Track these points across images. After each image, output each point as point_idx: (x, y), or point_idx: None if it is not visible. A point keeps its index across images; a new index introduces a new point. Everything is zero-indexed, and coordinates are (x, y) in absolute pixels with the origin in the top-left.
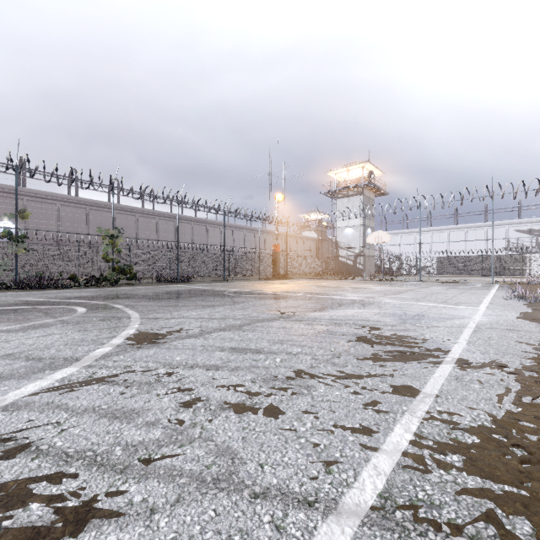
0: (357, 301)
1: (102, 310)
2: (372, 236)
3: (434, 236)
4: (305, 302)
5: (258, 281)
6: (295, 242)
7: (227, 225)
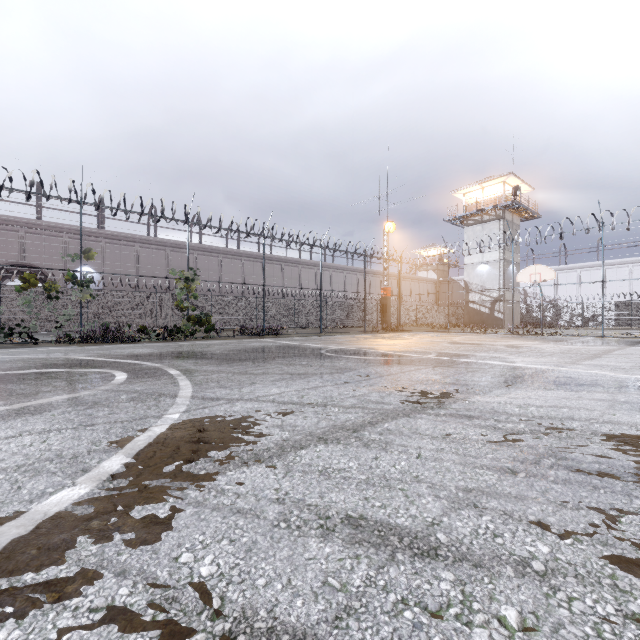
0: (540, 372)
1: (147, 378)
2: (525, 273)
3: (609, 273)
4: (451, 371)
5: (364, 334)
6: (408, 285)
7: (323, 266)
